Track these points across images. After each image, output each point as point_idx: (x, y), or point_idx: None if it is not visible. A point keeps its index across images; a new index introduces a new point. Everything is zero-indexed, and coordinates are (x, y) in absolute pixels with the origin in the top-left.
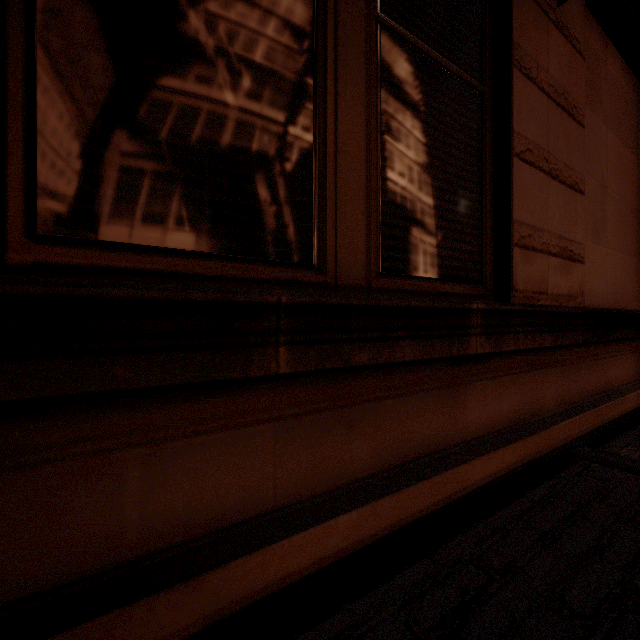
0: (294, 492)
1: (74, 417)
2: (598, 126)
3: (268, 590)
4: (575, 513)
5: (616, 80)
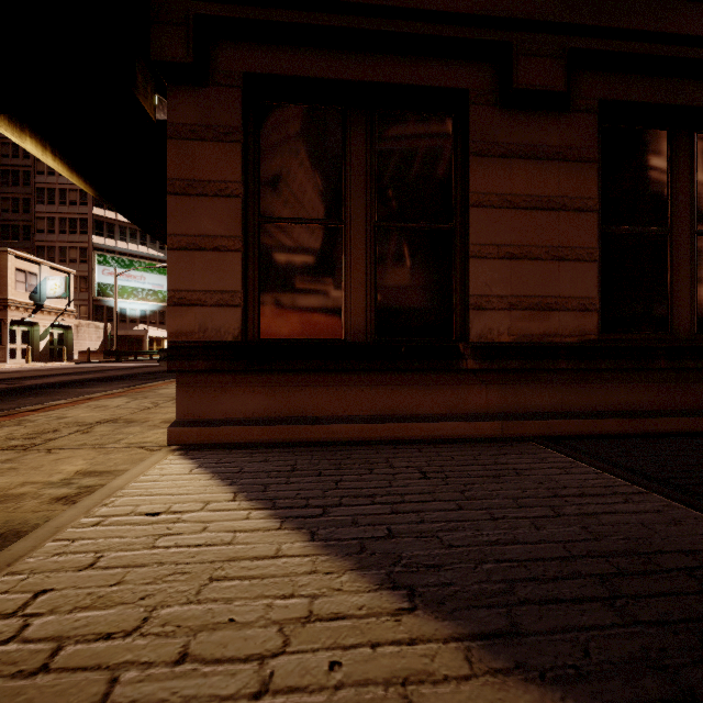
0: (663, 407)
1: (611, 374)
2: None
3: (658, 431)
4: None
5: None
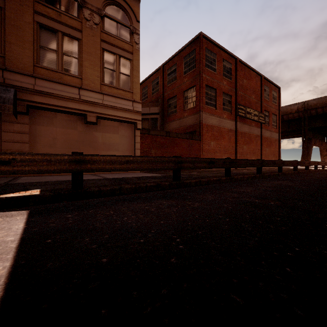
0: None
1: None
2: (52, 128)
3: None
4: None
5: (62, 119)
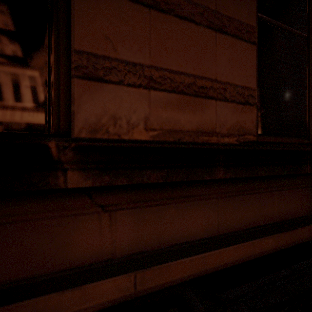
0: (306, 212)
1: (267, 181)
2: None
3: (305, 240)
4: None
5: None
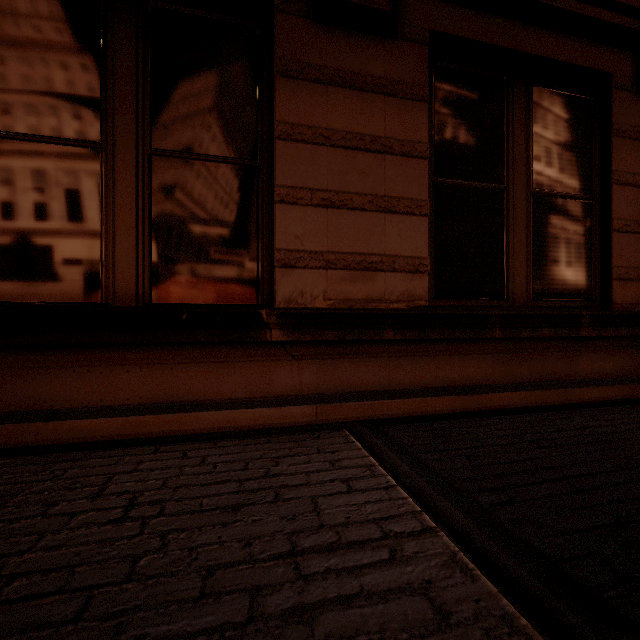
0: (499, 380)
1: (445, 345)
2: None
3: (492, 408)
4: (639, 411)
5: None
